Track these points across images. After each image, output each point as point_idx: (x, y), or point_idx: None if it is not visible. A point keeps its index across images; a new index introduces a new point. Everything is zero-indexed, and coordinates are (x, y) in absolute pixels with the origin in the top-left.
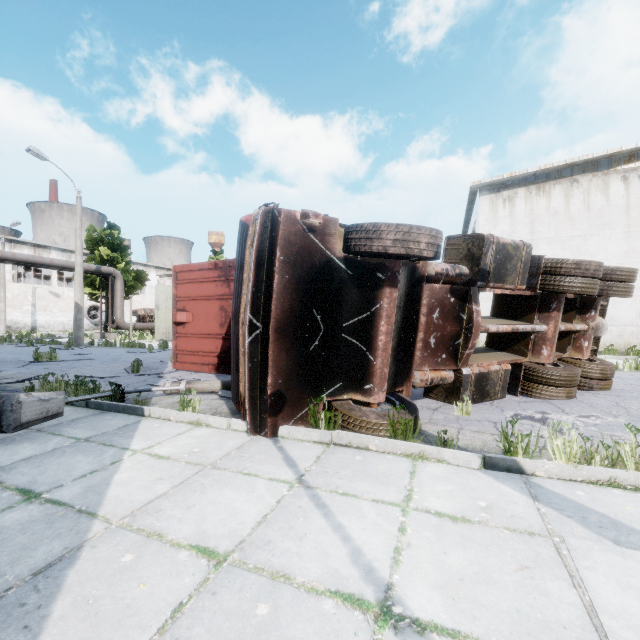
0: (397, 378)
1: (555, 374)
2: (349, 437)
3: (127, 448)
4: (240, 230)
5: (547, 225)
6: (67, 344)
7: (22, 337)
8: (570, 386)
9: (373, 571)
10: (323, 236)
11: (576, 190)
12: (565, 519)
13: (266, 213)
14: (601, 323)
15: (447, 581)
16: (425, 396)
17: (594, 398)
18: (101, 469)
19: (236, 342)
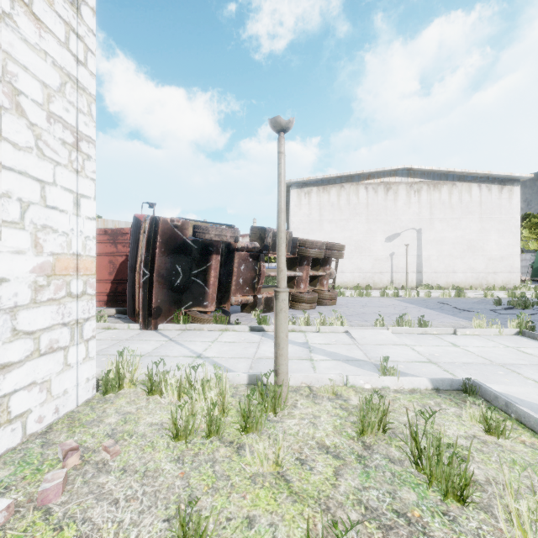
0: (222, 300)
1: (304, 297)
2: (195, 326)
3: None
4: (135, 222)
5: (328, 211)
6: None
7: None
8: (311, 303)
9: (197, 352)
10: (182, 230)
11: (343, 192)
12: (268, 339)
13: (152, 218)
14: (332, 271)
15: (220, 351)
16: (241, 311)
17: (323, 308)
18: None
19: (132, 282)
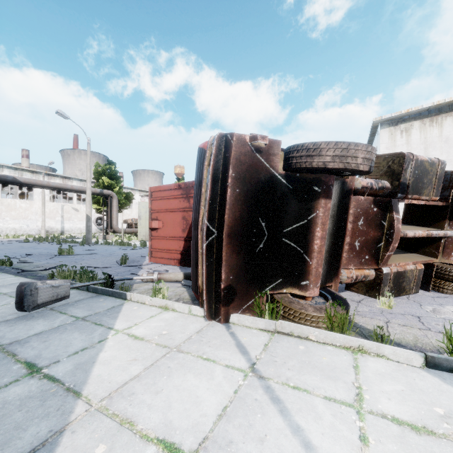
0: (327, 275)
1: None
2: (291, 327)
3: (112, 328)
4: (198, 155)
5: (439, 150)
6: (81, 243)
7: (54, 238)
8: None
9: None
10: (268, 156)
11: None
12: None
13: (220, 137)
14: None
15: None
16: (347, 289)
17: None
18: (90, 347)
19: (195, 244)
